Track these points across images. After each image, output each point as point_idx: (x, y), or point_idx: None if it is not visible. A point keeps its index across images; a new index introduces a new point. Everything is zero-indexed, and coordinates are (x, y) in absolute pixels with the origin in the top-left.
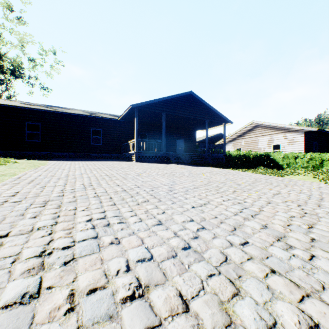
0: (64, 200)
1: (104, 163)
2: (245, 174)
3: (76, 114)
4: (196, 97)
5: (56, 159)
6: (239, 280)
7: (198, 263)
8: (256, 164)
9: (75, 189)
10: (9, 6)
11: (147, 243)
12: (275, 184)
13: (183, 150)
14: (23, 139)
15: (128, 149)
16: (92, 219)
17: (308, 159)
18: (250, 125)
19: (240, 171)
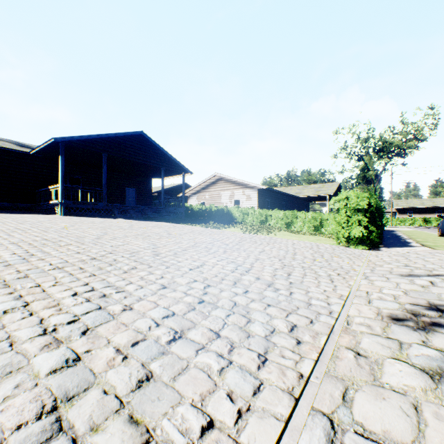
0: None
1: (6, 216)
2: (190, 227)
3: None
4: (149, 140)
5: None
6: (115, 264)
7: (96, 262)
8: (217, 220)
9: None
10: None
11: (66, 259)
12: (204, 234)
13: (136, 202)
14: None
15: (49, 198)
16: (16, 253)
17: (258, 214)
18: (214, 177)
19: (190, 225)
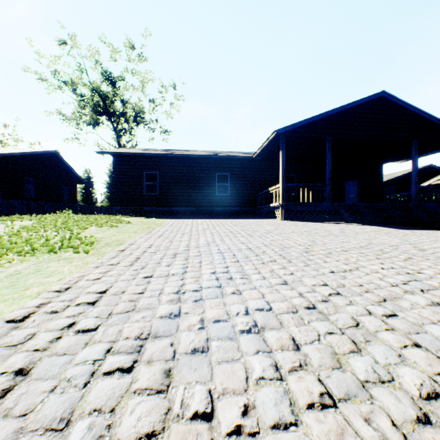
0: (180, 340)
1: (235, 223)
2: None
3: (198, 156)
4: (393, 101)
5: (175, 216)
6: None
7: None
8: None
9: (202, 290)
10: (131, 44)
11: None
12: None
13: (358, 199)
14: (142, 192)
15: (268, 200)
16: None
17: None
18: None
19: None
